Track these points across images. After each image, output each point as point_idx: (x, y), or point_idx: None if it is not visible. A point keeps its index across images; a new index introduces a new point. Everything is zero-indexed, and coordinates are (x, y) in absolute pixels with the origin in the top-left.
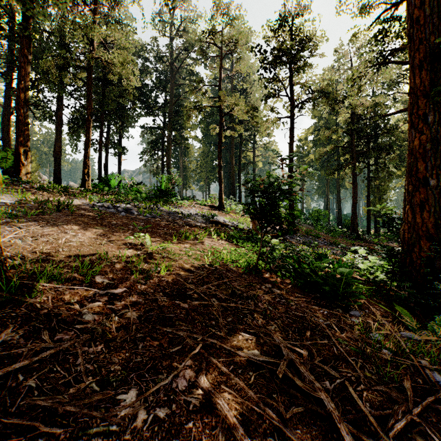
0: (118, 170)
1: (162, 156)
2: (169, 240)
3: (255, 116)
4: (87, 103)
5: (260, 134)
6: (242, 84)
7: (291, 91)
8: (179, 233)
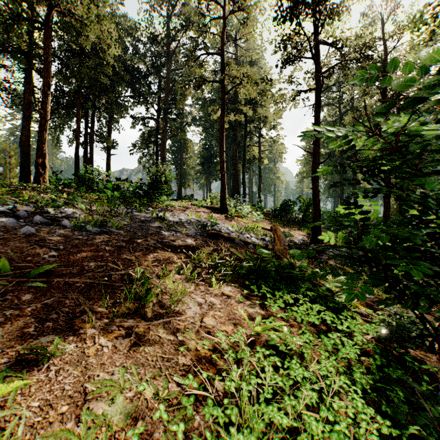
0: (107, 166)
1: (156, 149)
2: (80, 317)
3: (268, 90)
4: (43, 69)
5: (273, 116)
6: (246, 70)
7: (316, 56)
8: (131, 278)
